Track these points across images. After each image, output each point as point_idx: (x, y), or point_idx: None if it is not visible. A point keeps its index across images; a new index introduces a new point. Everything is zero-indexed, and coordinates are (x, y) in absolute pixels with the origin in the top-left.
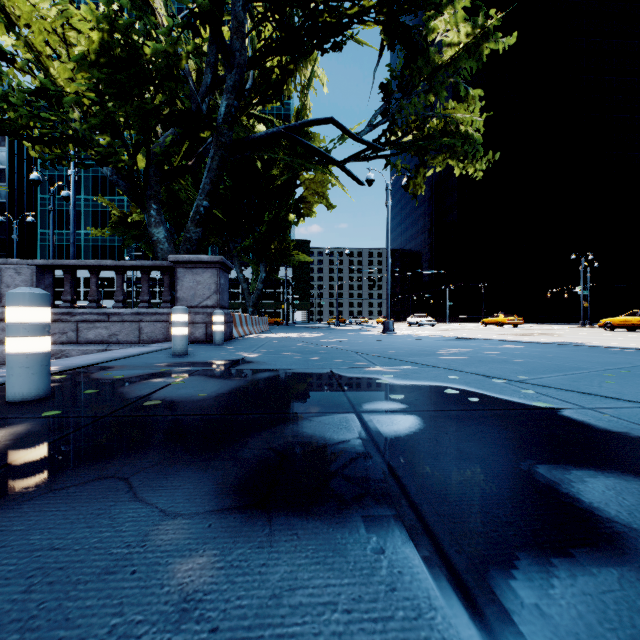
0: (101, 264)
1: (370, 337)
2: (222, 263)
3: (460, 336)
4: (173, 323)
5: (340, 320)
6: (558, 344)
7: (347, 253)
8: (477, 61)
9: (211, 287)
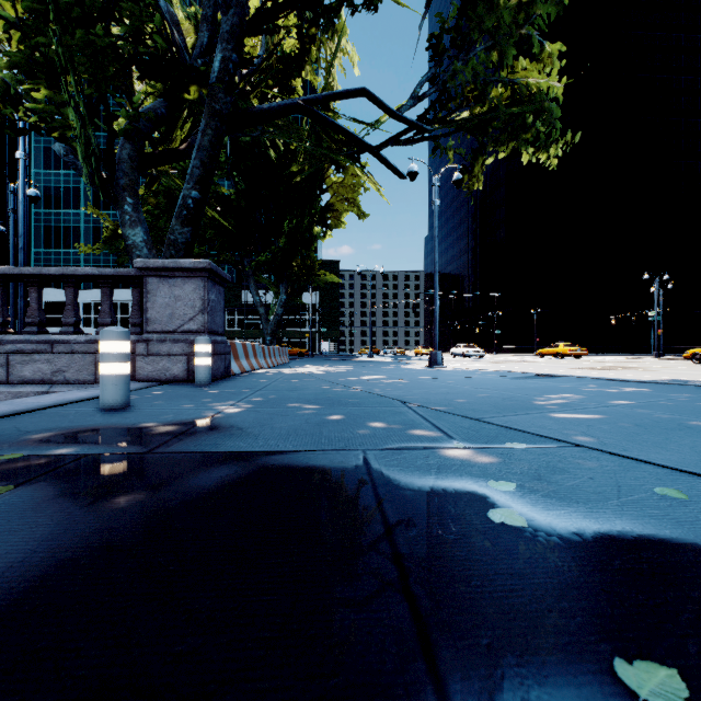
0: (42, 272)
1: (415, 373)
2: (211, 271)
3: (526, 371)
4: (101, 355)
5: (373, 351)
6: (692, 385)
7: (382, 272)
8: (557, 6)
9: (195, 304)
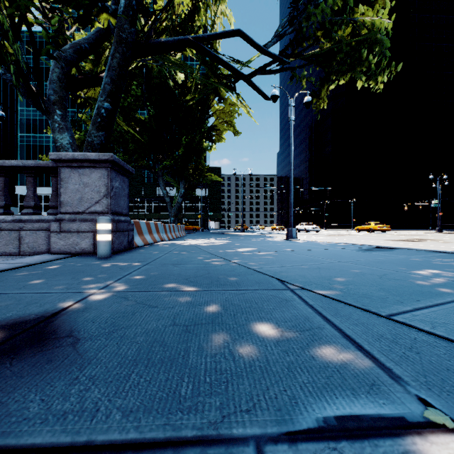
0: None
1: (279, 245)
2: (113, 162)
3: (357, 242)
4: None
5: (244, 227)
6: None
7: (250, 173)
8: None
9: (100, 190)
